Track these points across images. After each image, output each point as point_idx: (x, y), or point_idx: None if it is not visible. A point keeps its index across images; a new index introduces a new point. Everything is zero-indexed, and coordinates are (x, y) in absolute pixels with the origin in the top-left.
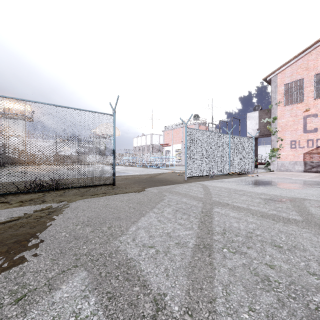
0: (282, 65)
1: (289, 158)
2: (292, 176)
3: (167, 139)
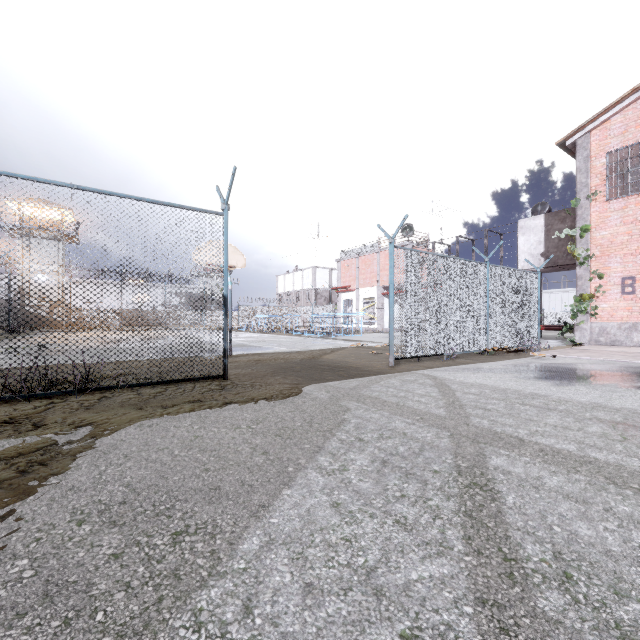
0: (603, 110)
1: (619, 315)
2: (635, 356)
3: (347, 277)
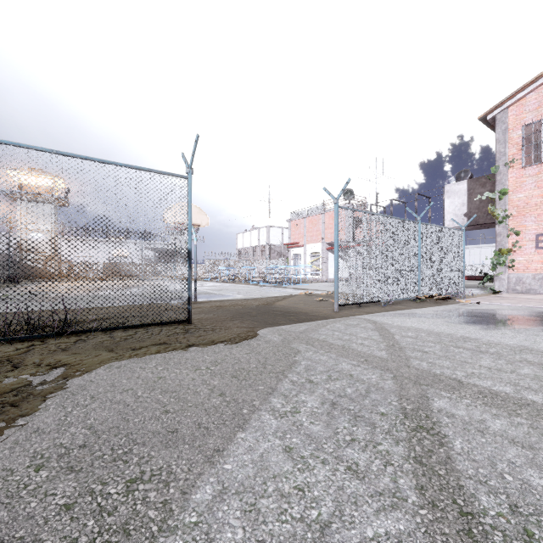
0: (519, 88)
1: (533, 267)
2: None
3: (296, 234)
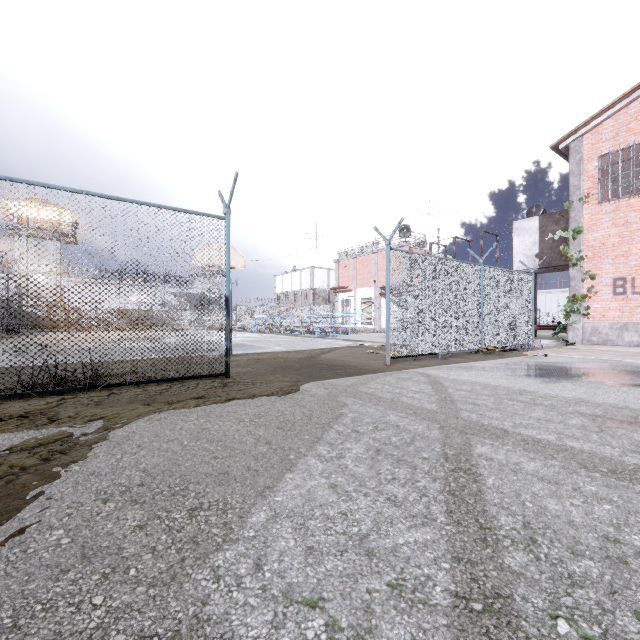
0: (595, 114)
1: (611, 316)
2: (625, 355)
3: (345, 277)
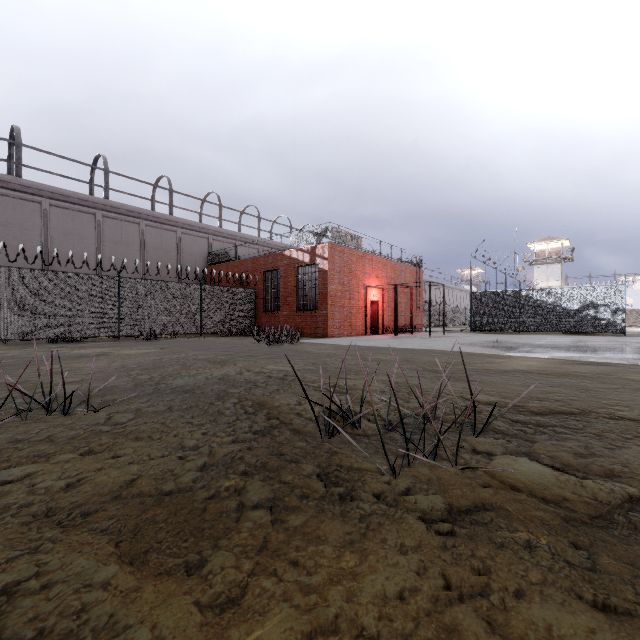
0: None
1: None
2: None
3: None
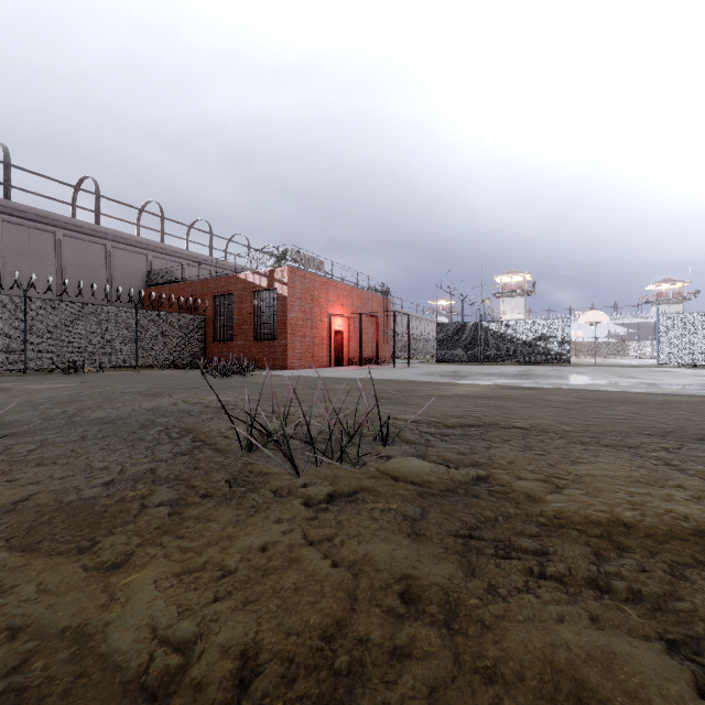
0: None
1: None
2: None
3: None
